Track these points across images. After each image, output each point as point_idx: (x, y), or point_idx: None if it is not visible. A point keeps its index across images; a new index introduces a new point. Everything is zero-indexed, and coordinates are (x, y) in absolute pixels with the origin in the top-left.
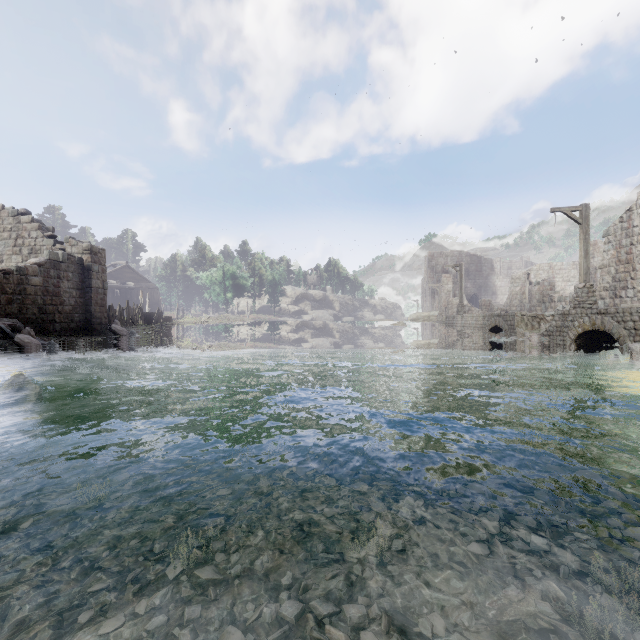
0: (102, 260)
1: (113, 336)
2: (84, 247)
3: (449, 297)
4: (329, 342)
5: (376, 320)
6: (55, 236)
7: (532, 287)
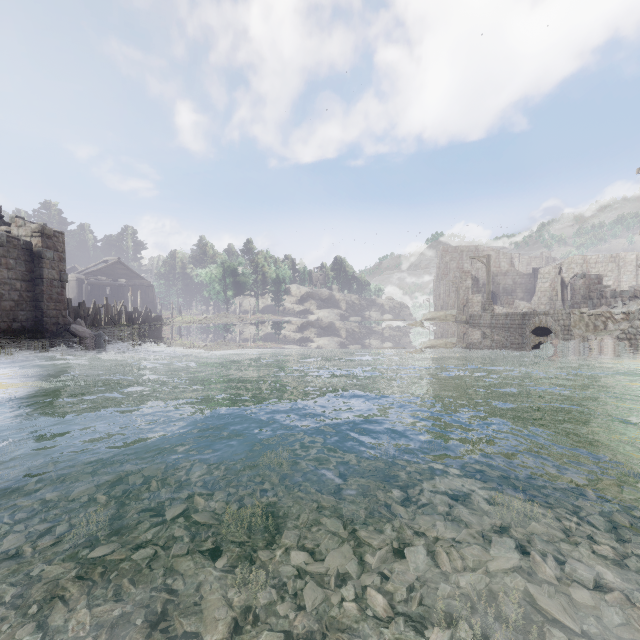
0: (59, 245)
1: (71, 339)
2: (33, 228)
3: (468, 294)
4: (337, 345)
5: (386, 320)
6: (1, 216)
7: (575, 281)
